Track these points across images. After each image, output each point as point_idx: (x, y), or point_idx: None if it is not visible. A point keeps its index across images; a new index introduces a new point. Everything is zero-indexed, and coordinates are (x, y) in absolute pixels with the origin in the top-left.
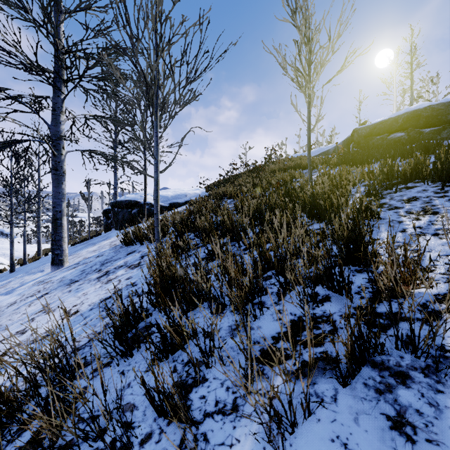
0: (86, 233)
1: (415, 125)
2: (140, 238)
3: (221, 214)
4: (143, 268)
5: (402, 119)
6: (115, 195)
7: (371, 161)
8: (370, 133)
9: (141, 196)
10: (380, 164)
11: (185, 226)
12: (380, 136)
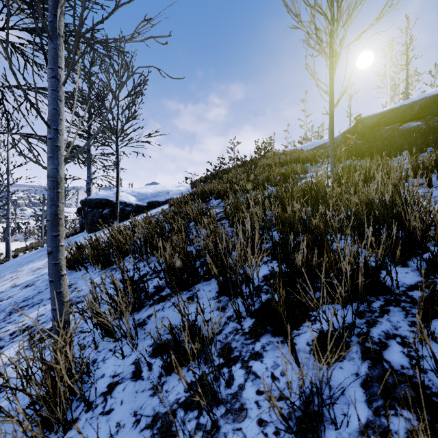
0: (68, 230)
1: (435, 112)
2: (83, 263)
3: (205, 228)
4: (48, 350)
5: (419, 105)
6: (89, 192)
7: (394, 153)
8: (377, 123)
9: (115, 194)
10: (431, 154)
11: (151, 246)
12: (389, 126)
